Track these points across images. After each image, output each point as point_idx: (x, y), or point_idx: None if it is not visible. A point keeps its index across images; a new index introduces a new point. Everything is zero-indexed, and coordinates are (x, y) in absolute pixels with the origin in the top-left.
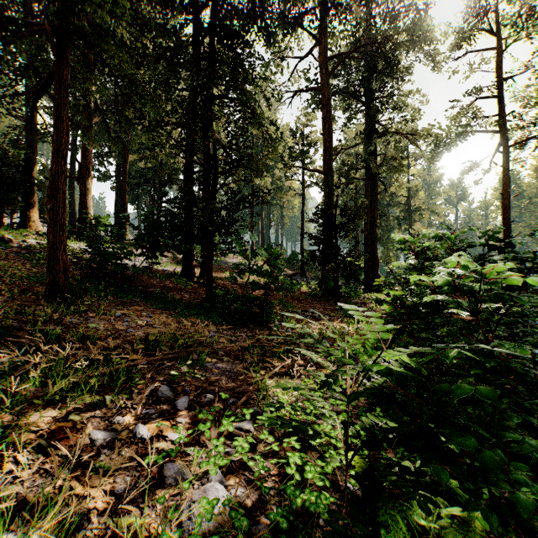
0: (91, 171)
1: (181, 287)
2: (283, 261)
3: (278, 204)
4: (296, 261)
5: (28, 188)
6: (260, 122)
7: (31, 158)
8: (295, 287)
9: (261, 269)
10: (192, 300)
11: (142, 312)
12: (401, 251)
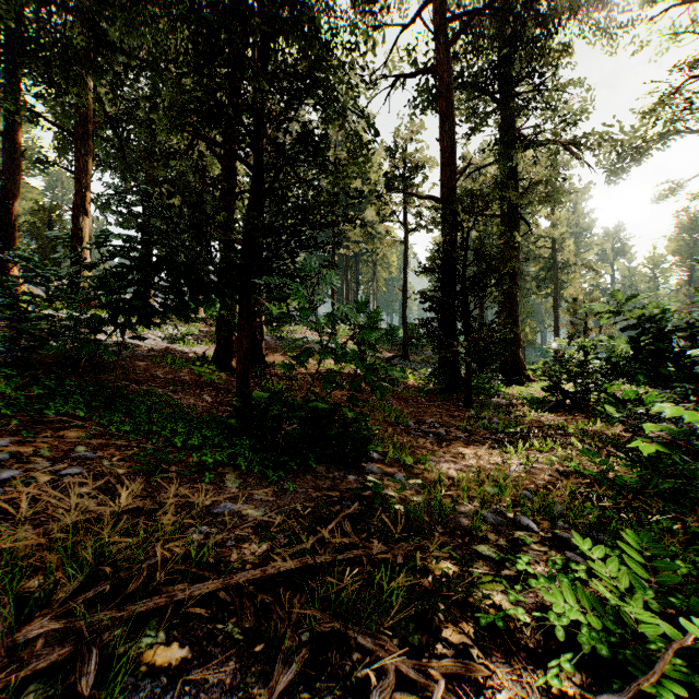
0: (87, 202)
1: (207, 381)
2: (377, 338)
3: (369, 261)
4: (395, 338)
5: (6, 232)
6: (342, 112)
7: (11, 188)
8: (398, 378)
9: (343, 350)
10: (215, 408)
11: (78, 444)
12: (608, 316)
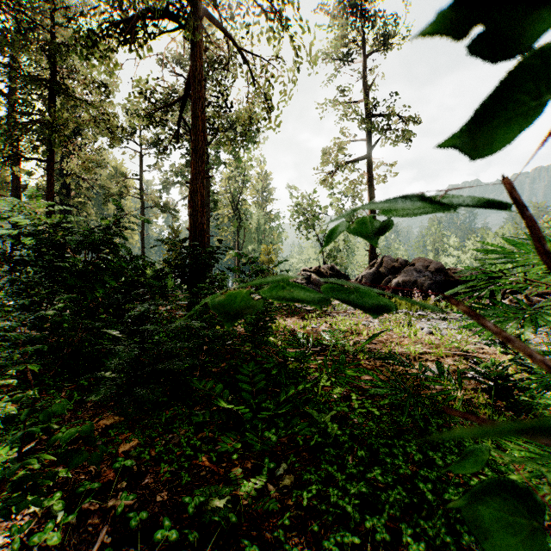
0: None
1: None
2: None
3: None
4: None
5: None
6: None
7: None
8: None
9: None
10: None
11: None
12: None
